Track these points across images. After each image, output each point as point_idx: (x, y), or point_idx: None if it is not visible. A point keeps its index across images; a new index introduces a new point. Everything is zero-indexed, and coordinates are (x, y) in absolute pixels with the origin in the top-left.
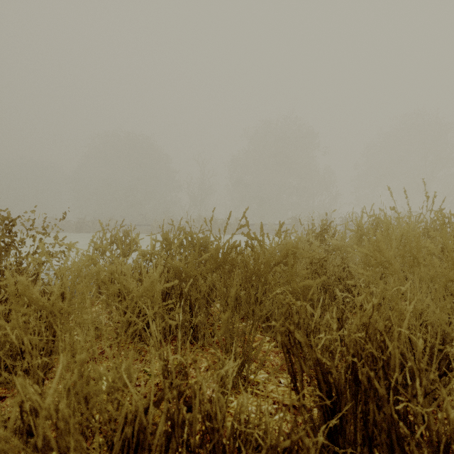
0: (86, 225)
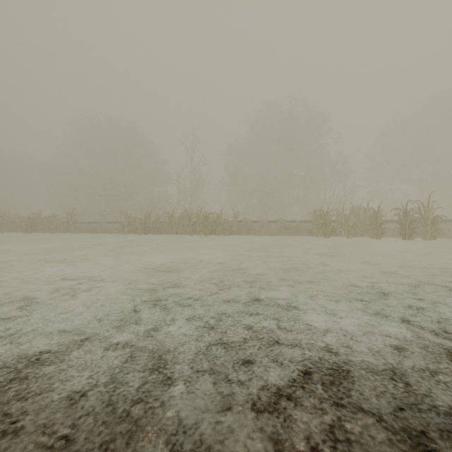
0: (41, 223)
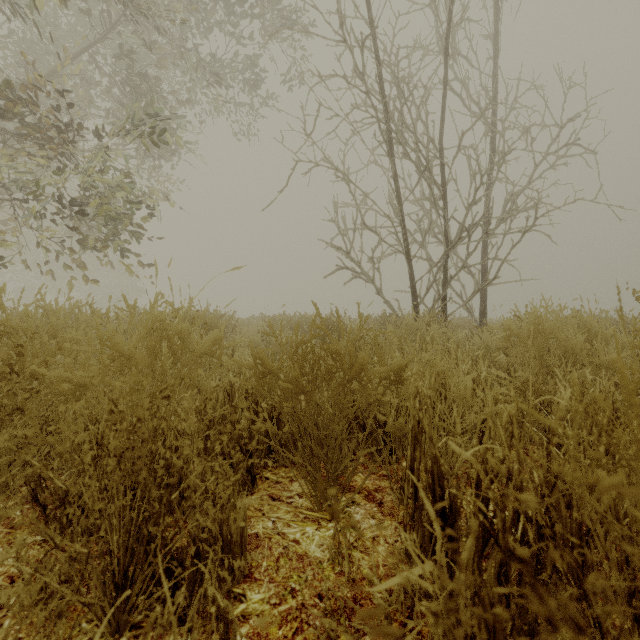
0: None
